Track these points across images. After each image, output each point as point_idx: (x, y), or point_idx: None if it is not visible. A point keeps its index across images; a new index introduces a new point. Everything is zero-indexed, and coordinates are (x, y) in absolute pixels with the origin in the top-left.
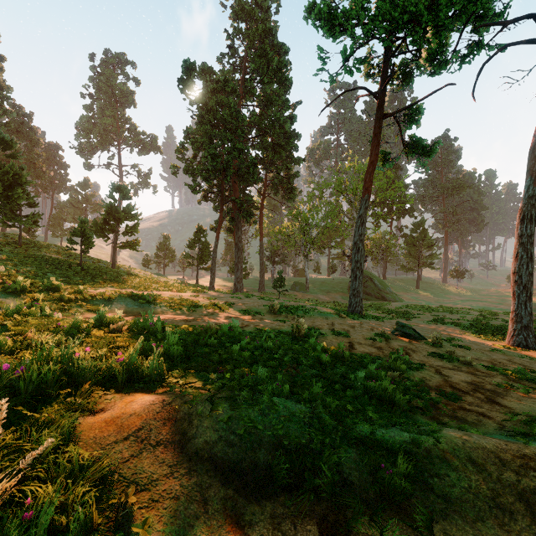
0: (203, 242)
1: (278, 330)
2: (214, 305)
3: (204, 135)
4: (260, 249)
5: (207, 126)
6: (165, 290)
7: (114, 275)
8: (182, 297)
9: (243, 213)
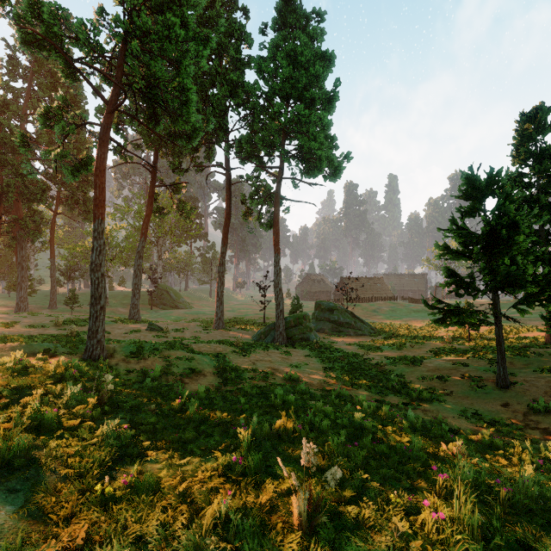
0: None
1: (58, 334)
2: None
3: None
4: (50, 267)
5: None
6: None
7: None
8: None
9: (28, 234)
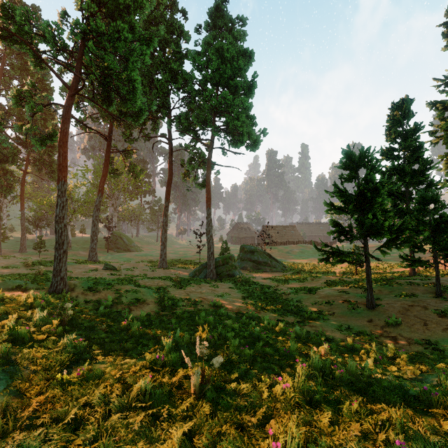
0: None
1: (27, 273)
2: None
3: None
4: (21, 217)
5: None
6: None
7: None
8: None
9: (1, 190)
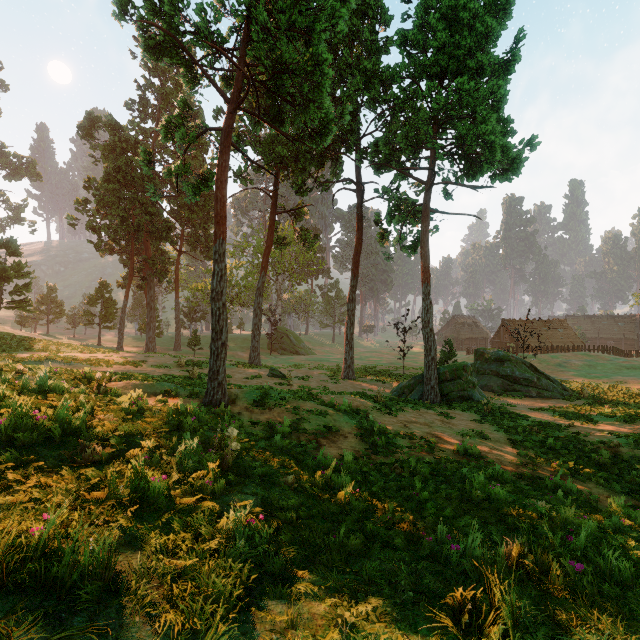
0: (108, 298)
1: (180, 375)
2: (129, 362)
3: (112, 193)
4: (175, 307)
5: (115, 185)
6: (75, 352)
7: (14, 339)
8: (97, 358)
9: (156, 273)
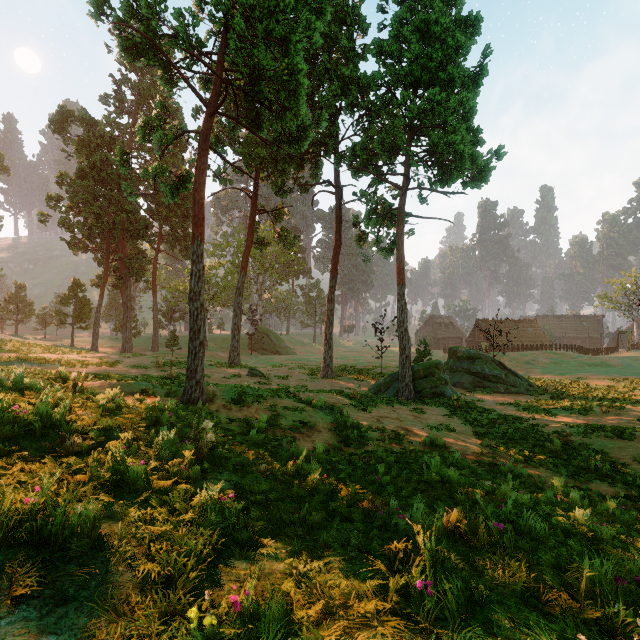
0: (81, 297)
1: (158, 375)
2: (105, 363)
3: (86, 189)
4: (153, 307)
5: (89, 182)
6: (47, 353)
7: None
8: (71, 358)
9: (132, 272)
